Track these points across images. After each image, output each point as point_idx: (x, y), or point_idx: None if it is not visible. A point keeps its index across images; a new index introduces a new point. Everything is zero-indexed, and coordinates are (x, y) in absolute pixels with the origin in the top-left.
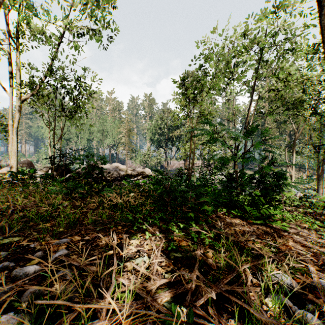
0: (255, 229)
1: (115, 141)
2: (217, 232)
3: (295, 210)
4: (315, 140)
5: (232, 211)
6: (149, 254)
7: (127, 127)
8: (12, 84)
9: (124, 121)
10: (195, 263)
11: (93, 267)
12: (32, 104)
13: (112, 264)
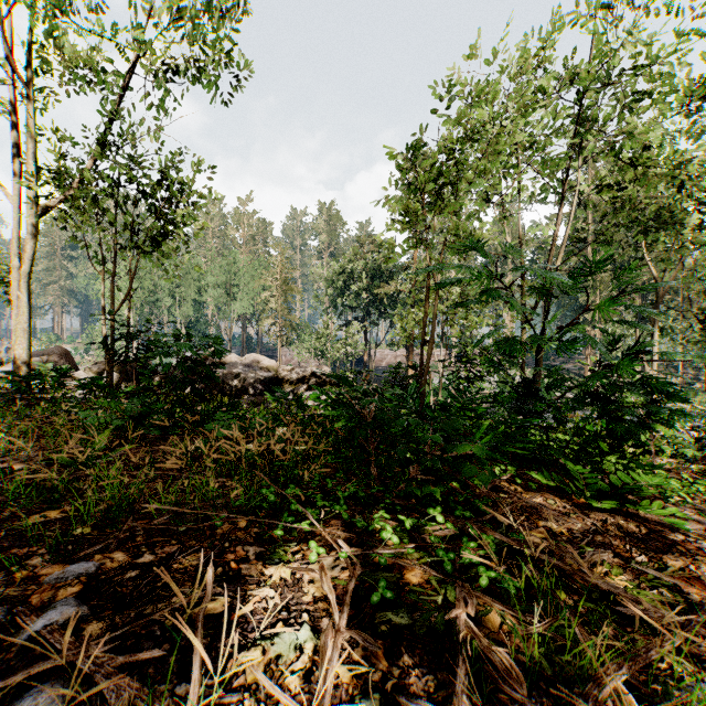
0: (600, 526)
1: (255, 306)
2: (507, 542)
3: (683, 469)
4: (705, 302)
5: (535, 475)
6: (315, 615)
7: (281, 275)
8: (19, 175)
9: (275, 263)
10: (456, 660)
11: (132, 684)
12: (62, 221)
13: None
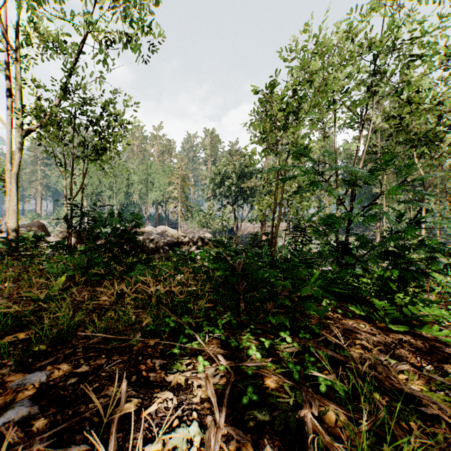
0: (397, 343)
1: (164, 195)
2: (336, 357)
3: (448, 302)
4: None
5: (351, 307)
6: (201, 413)
7: (181, 175)
8: (11, 110)
9: (176, 167)
10: None
11: None
12: (38, 140)
13: (118, 446)
